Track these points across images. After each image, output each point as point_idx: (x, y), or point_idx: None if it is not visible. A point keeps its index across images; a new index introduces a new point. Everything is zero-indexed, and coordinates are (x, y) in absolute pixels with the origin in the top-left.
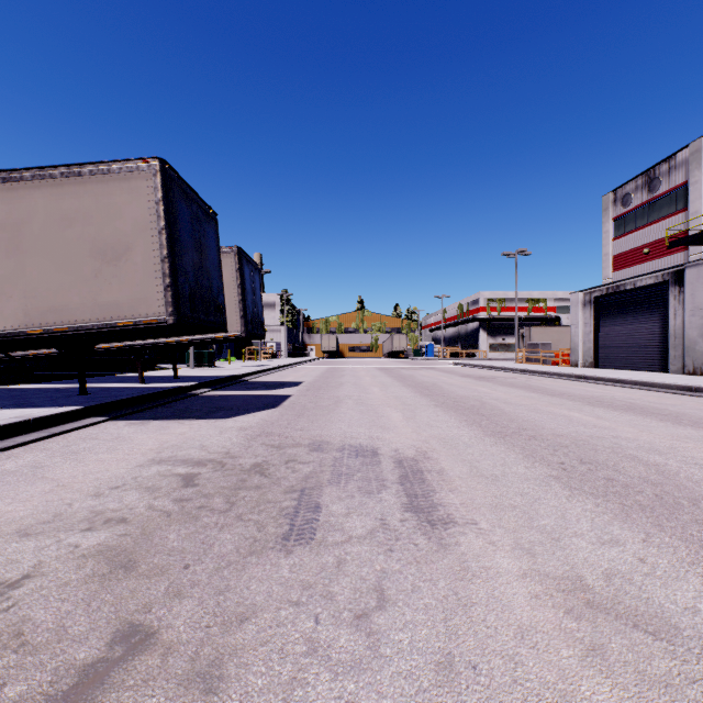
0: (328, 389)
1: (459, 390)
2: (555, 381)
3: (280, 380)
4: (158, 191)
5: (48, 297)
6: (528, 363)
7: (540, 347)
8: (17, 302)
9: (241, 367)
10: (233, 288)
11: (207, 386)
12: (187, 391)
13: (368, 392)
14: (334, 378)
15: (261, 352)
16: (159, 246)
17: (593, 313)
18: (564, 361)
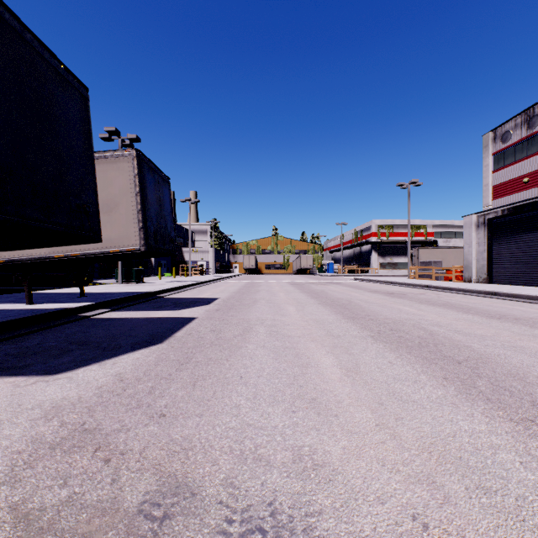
0: (240, 308)
1: (382, 310)
2: (468, 298)
3: (196, 296)
4: None
5: None
6: (421, 278)
7: (432, 265)
8: None
9: (166, 282)
10: (131, 196)
11: (109, 305)
12: (76, 313)
13: (283, 313)
14: (249, 294)
15: (193, 269)
16: None
17: (487, 233)
18: (456, 277)
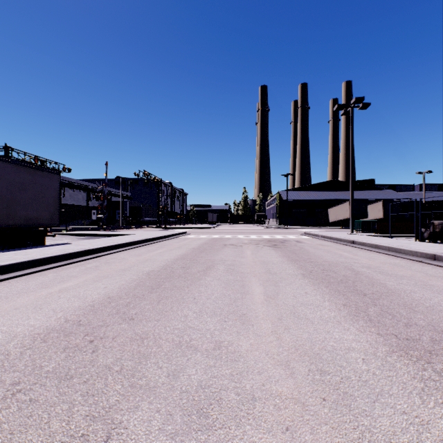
0: None
1: None
2: None
3: None
4: (349, 204)
5: (343, 215)
6: None
7: None
8: (342, 216)
9: None
10: (381, 208)
11: None
12: None
13: None
14: None
15: None
16: (349, 210)
17: None
18: None
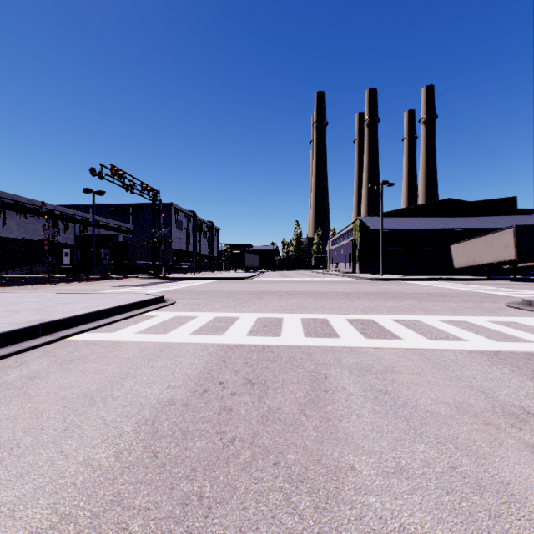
0: None
1: None
2: None
3: None
4: (513, 232)
5: (496, 255)
6: None
7: None
8: (491, 257)
9: None
10: None
11: None
12: None
13: None
14: None
15: None
16: (513, 244)
17: None
18: None
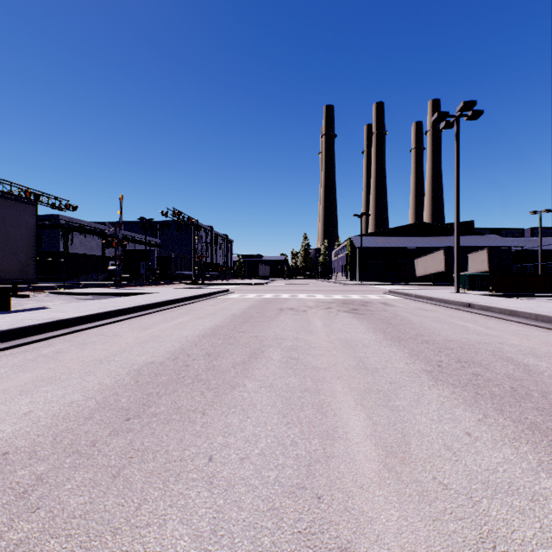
0: None
1: None
2: None
3: None
4: (443, 252)
5: (436, 268)
6: None
7: None
8: (434, 269)
9: None
10: (486, 259)
11: None
12: None
13: None
14: None
15: None
16: (443, 260)
17: None
18: None
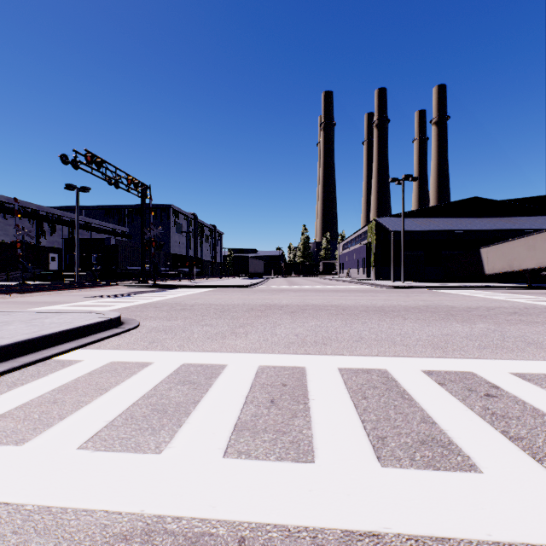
0: None
1: None
2: None
3: None
4: None
5: (540, 260)
6: None
7: None
8: (534, 261)
9: None
10: None
11: None
12: None
13: None
14: None
15: None
16: None
17: None
18: None
